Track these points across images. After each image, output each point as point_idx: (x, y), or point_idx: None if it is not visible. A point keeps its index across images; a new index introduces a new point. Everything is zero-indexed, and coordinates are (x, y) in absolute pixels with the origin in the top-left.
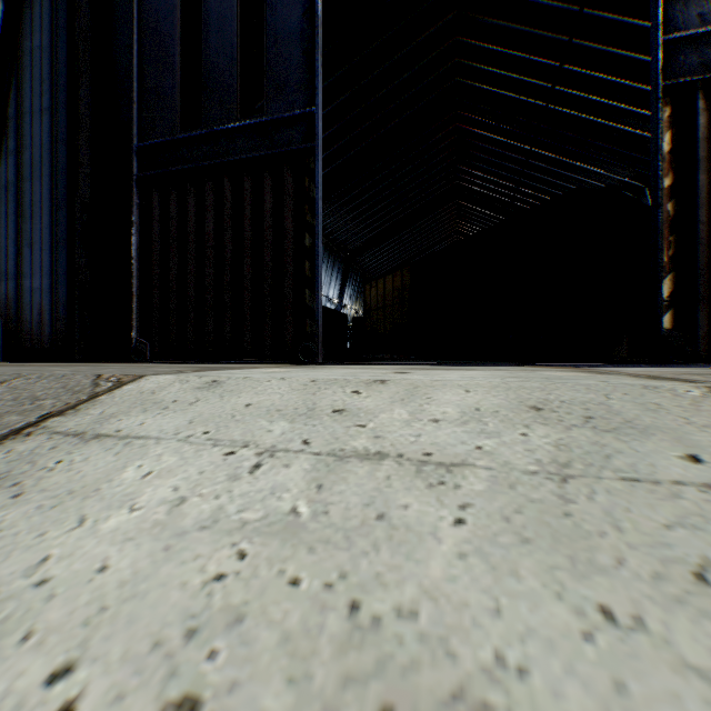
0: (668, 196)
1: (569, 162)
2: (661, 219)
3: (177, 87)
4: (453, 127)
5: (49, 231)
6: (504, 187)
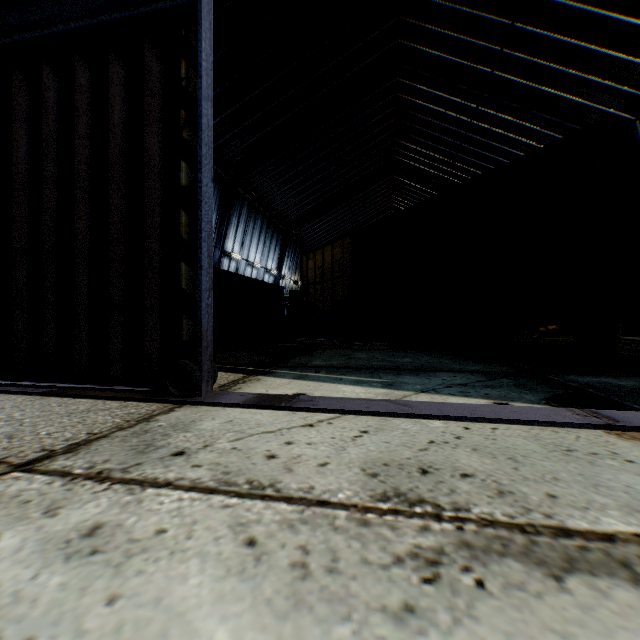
0: None
1: (508, 136)
2: None
3: None
4: (393, 96)
5: None
6: (441, 162)
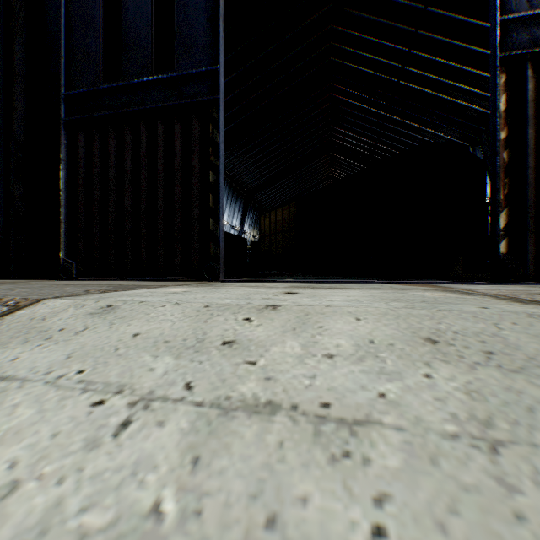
0: (503, 146)
1: (414, 125)
2: (498, 164)
3: (99, 45)
4: (328, 96)
5: None
6: (366, 143)
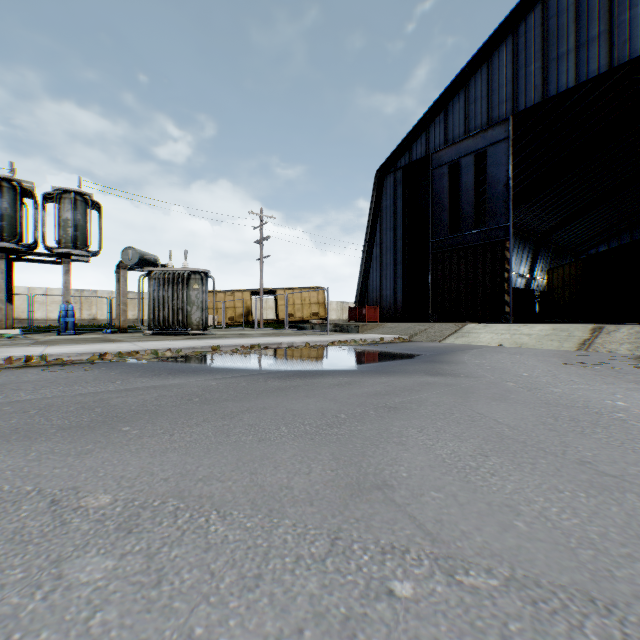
0: None
1: None
2: None
3: (447, 217)
4: None
5: (393, 273)
6: None
